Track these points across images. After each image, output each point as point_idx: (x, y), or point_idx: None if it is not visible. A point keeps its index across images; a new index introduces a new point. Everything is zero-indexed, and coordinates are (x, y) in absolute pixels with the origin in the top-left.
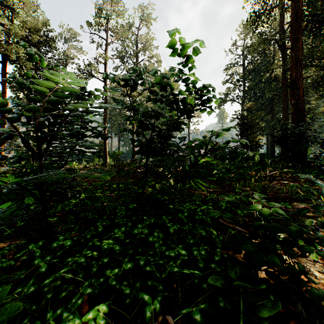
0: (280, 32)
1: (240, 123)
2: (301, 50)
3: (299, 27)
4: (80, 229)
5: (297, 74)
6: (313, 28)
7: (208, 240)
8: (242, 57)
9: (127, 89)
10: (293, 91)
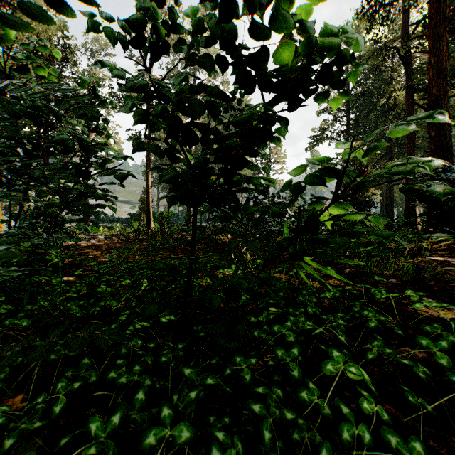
0: (403, 36)
1: None
2: (446, 54)
3: (443, 18)
4: (38, 378)
5: (439, 91)
6: (452, 30)
7: (376, 452)
8: None
9: None
10: None
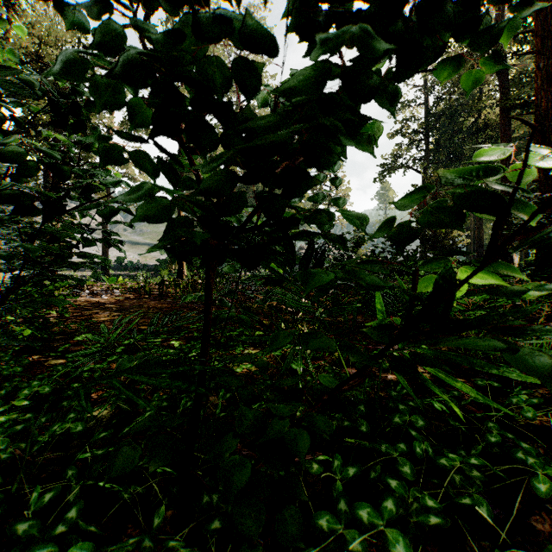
0: None
1: (421, 207)
2: None
3: None
4: None
5: (550, 103)
6: None
7: None
8: (424, 91)
9: (219, 148)
10: (541, 137)
